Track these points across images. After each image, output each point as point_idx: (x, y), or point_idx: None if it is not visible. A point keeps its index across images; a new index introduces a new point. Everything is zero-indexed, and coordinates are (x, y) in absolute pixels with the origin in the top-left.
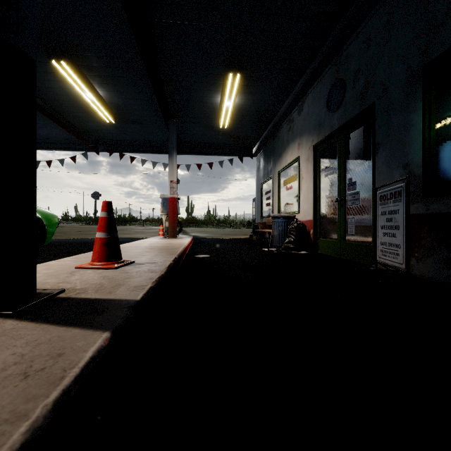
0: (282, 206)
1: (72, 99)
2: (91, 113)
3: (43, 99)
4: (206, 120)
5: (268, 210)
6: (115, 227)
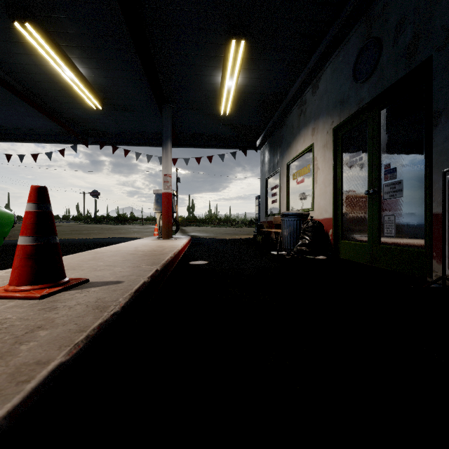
0: (291, 202)
1: (51, 79)
2: (75, 97)
3: (17, 79)
4: (205, 106)
5: (274, 207)
6: (52, 227)
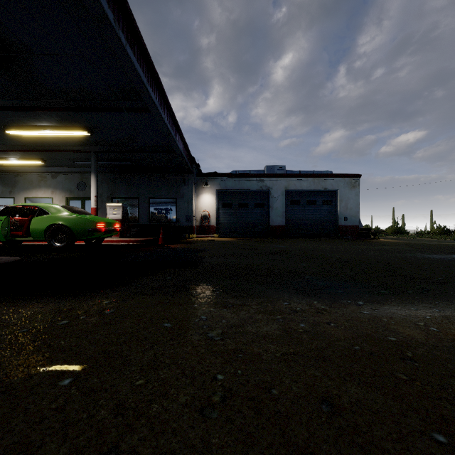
0: None
1: None
2: None
3: None
4: None
5: None
6: None
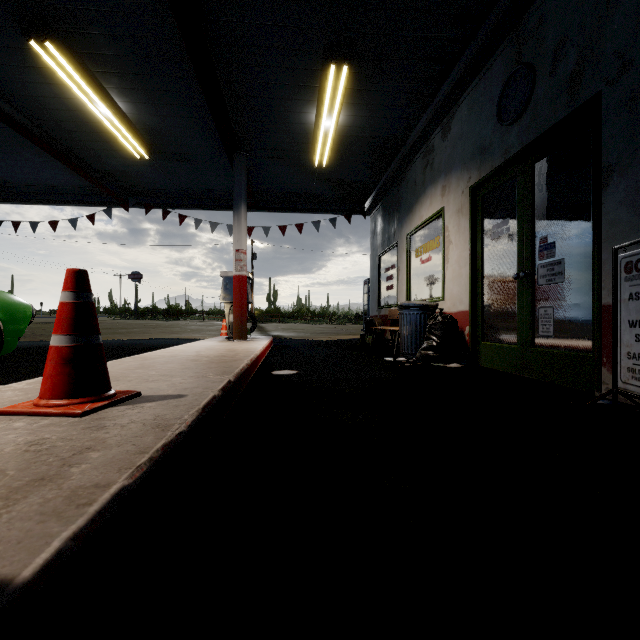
0: (413, 289)
1: (78, 117)
2: (111, 142)
3: (31, 117)
4: (292, 155)
5: (389, 296)
6: (95, 323)
